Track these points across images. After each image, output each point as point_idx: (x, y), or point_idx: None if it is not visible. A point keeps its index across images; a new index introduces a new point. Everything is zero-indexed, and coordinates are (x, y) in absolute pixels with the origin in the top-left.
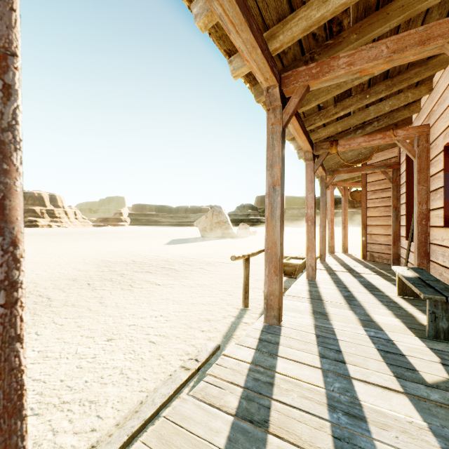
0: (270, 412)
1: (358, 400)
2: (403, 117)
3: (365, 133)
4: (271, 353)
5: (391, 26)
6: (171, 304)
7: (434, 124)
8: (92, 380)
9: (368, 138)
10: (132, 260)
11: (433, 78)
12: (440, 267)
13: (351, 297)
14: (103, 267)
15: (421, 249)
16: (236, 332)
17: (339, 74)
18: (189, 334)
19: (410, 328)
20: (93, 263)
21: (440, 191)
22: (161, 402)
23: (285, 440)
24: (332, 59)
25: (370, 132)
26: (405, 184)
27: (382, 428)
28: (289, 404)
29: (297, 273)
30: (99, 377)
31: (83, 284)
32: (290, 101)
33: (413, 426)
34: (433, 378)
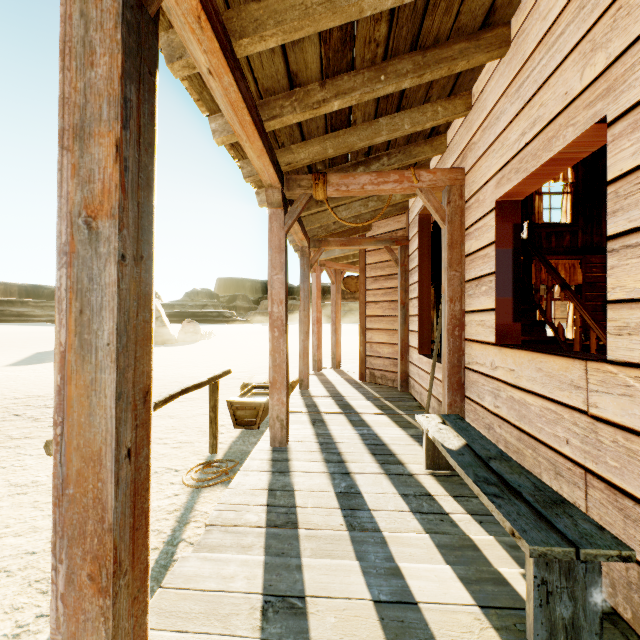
0: None
1: None
2: (424, 157)
3: None
4: None
5: None
6: None
7: (475, 166)
8: None
9: (377, 178)
10: None
11: (473, 89)
12: (488, 414)
13: (354, 497)
14: None
15: (453, 378)
16: None
17: None
18: None
19: (486, 610)
20: None
21: (489, 281)
22: None
23: None
24: None
25: None
26: (418, 270)
27: None
28: None
29: (261, 419)
30: None
31: None
32: None
33: None
34: None
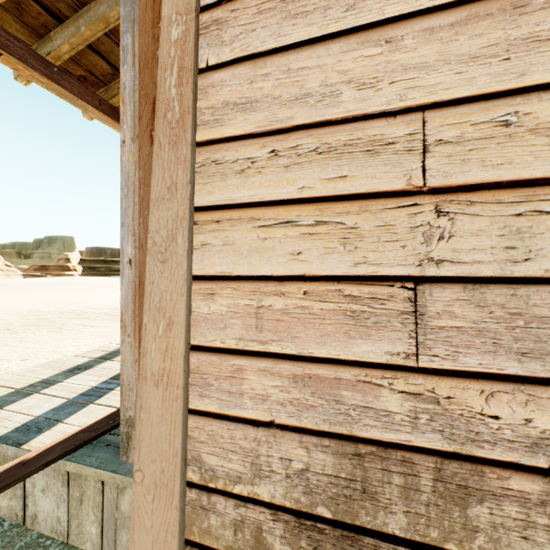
0: (119, 356)
1: None
2: None
3: None
4: None
5: None
6: (100, 338)
7: None
8: None
9: None
10: (70, 309)
11: None
12: None
13: None
14: (30, 316)
15: None
16: None
17: None
18: None
19: None
20: (17, 313)
21: None
22: None
23: (118, 361)
24: None
25: None
26: None
27: None
28: None
29: None
30: None
31: (1, 329)
32: None
33: None
34: None
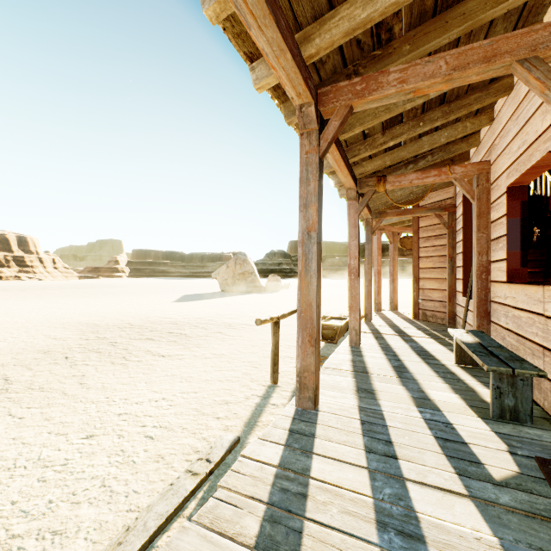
0: (302, 538)
1: (414, 511)
2: (461, 151)
3: (418, 169)
4: (304, 450)
5: (450, 37)
6: (178, 382)
7: (496, 161)
8: (60, 499)
9: (421, 175)
10: (129, 323)
11: (495, 107)
12: (502, 330)
13: (402, 368)
14: (88, 334)
15: (481, 308)
16: (262, 418)
17: (389, 93)
18: (199, 423)
19: (471, 406)
20: (75, 328)
21: (503, 240)
22: (156, 526)
23: None
24: (380, 73)
25: (422, 167)
26: (462, 231)
27: (445, 550)
28: (327, 524)
29: (338, 337)
30: (71, 493)
31: (59, 358)
32: (329, 124)
33: (482, 544)
34: (502, 473)
